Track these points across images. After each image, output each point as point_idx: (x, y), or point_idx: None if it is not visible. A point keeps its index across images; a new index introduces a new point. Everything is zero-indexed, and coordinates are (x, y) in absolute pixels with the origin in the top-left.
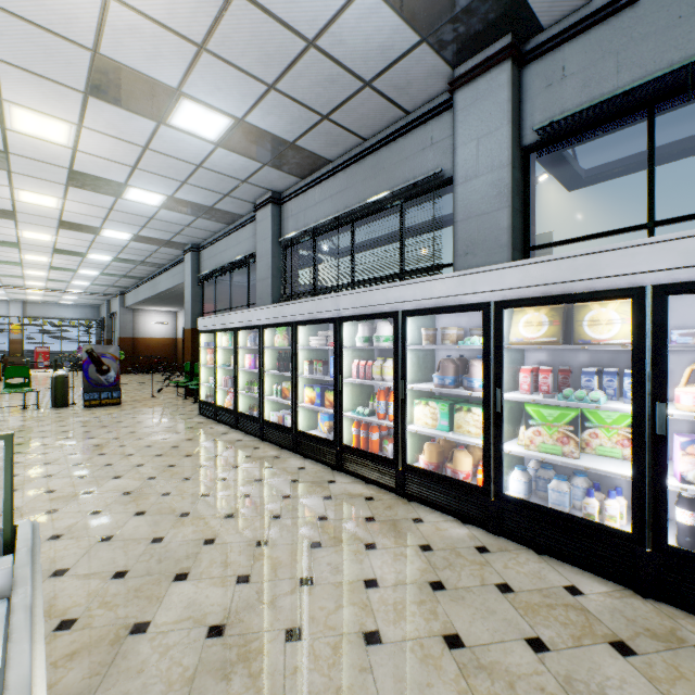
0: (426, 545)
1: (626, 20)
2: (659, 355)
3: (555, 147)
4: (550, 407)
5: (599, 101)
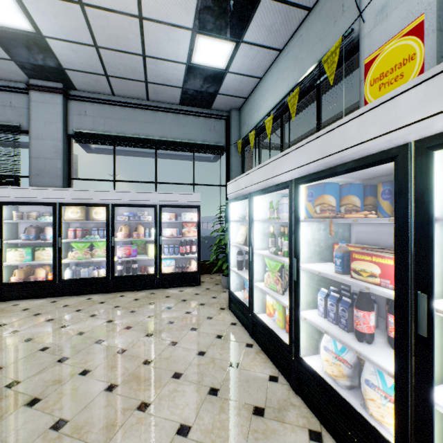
0: (26, 309)
1: (107, 108)
2: (113, 223)
3: (83, 142)
4: (81, 243)
5: (99, 133)
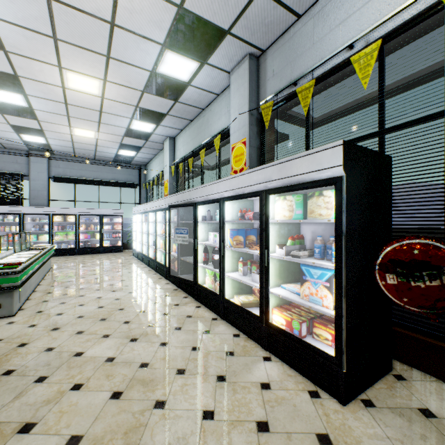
0: None
1: (72, 164)
2: (79, 223)
3: (58, 181)
4: (62, 232)
5: (67, 177)
